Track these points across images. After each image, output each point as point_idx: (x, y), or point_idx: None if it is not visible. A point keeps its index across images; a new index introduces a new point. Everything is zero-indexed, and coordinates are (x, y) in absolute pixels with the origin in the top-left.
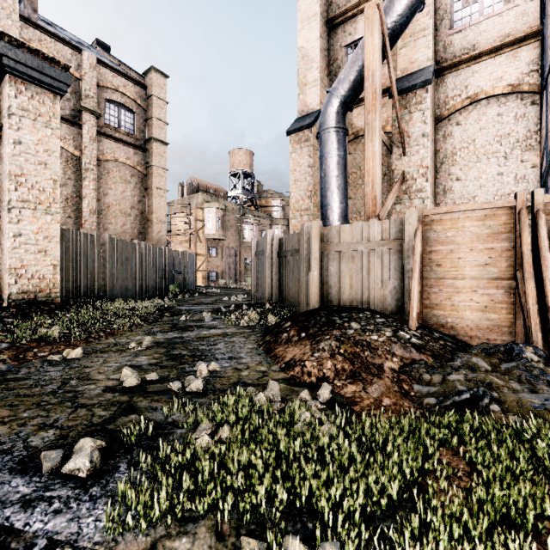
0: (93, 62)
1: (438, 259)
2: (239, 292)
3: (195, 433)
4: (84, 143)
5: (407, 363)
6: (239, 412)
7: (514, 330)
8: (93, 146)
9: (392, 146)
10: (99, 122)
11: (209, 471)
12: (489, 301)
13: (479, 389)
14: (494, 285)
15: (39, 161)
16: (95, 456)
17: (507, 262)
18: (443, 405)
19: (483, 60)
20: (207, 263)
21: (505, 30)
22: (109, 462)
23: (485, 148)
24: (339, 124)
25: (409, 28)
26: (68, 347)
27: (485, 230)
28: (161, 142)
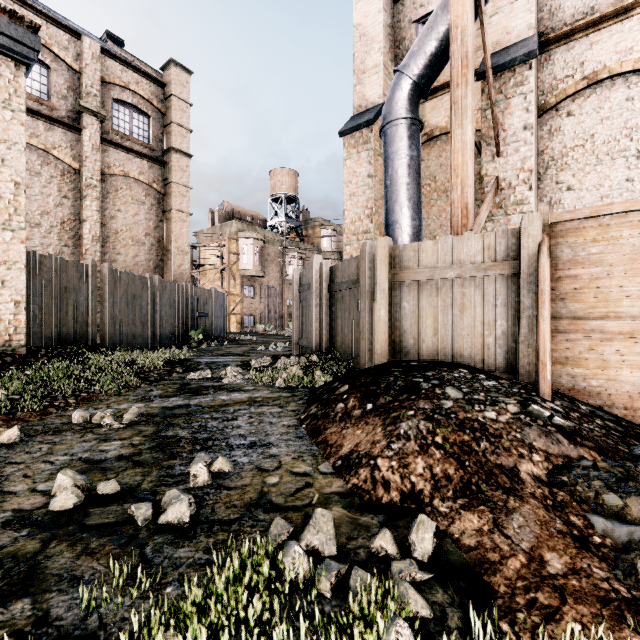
0: (96, 51)
1: (575, 288)
2: (279, 340)
3: None
4: (85, 152)
5: (560, 466)
6: (241, 620)
7: None
8: (96, 157)
9: (481, 144)
10: (104, 127)
11: None
12: None
13: None
14: None
15: None
16: None
17: None
18: None
19: (606, 26)
20: (242, 305)
21: None
22: None
23: (609, 145)
24: (411, 113)
25: None
26: (7, 423)
27: None
28: (183, 153)
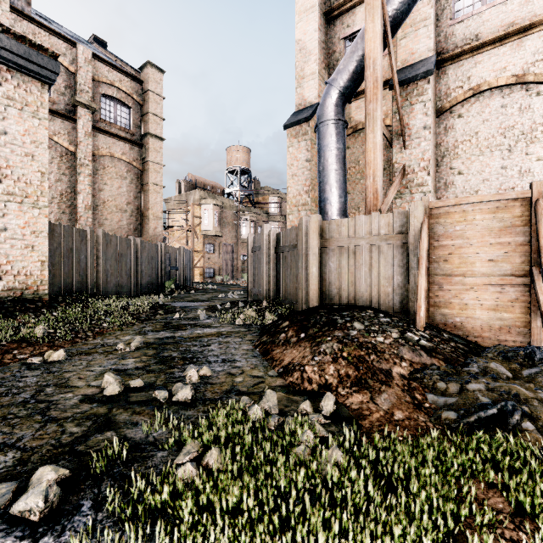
0: (88, 56)
1: (446, 254)
2: (236, 289)
3: (178, 457)
4: (79, 138)
5: (418, 369)
6: (230, 432)
7: (529, 330)
8: (88, 141)
9: (392, 139)
10: (94, 117)
11: (189, 516)
12: (501, 299)
13: (508, 403)
14: (507, 282)
15: (26, 153)
16: (52, 493)
17: (521, 257)
18: (466, 421)
19: (486, 50)
20: (204, 259)
21: (509, 19)
22: (71, 499)
23: (489, 141)
24: (338, 116)
25: (410, 18)
26: (51, 348)
27: (497, 223)
28: (158, 137)
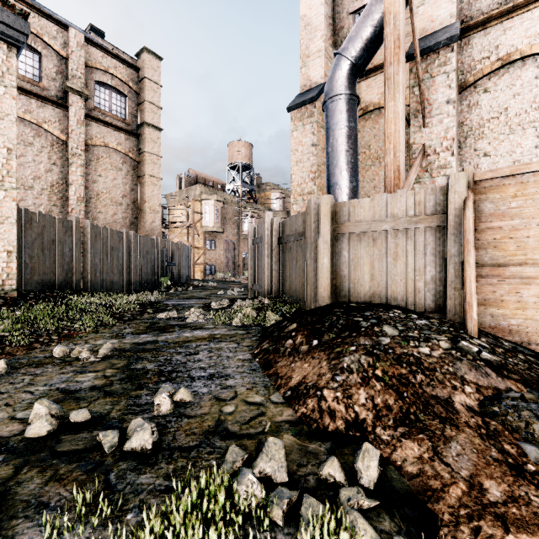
0: (80, 40)
1: (497, 238)
2: (236, 286)
3: None
4: (71, 126)
5: (490, 397)
6: None
7: None
8: (80, 130)
9: (410, 117)
10: (87, 105)
11: None
12: None
13: None
14: None
15: None
16: None
17: None
18: None
19: (517, 14)
20: (205, 256)
21: None
22: None
23: (520, 117)
24: (349, 90)
25: None
26: None
27: None
28: (155, 127)
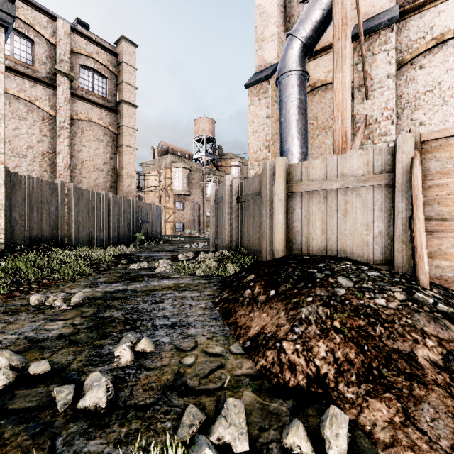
0: (67, 29)
1: (443, 195)
2: (201, 240)
3: None
4: (59, 103)
5: None
6: None
7: None
8: (67, 106)
9: (353, 90)
10: (73, 85)
11: None
12: None
13: None
14: None
15: None
16: None
17: None
18: None
19: None
20: (175, 215)
21: None
22: None
23: (453, 90)
24: (300, 67)
25: None
26: None
27: None
28: (131, 104)
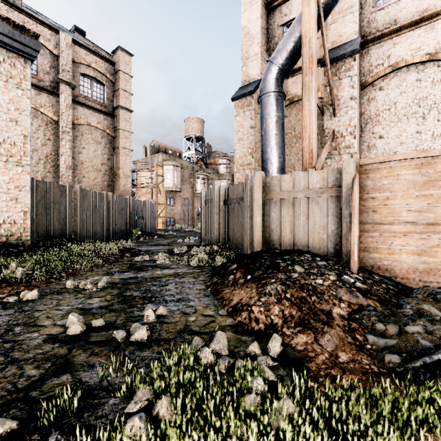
0: (69, 41)
1: (375, 205)
2: (192, 235)
3: (129, 406)
4: (61, 109)
5: (356, 310)
6: (181, 378)
7: None
8: (69, 112)
9: (323, 108)
10: (74, 92)
11: None
12: (425, 245)
13: None
14: (431, 230)
15: (11, 119)
16: None
17: None
18: (412, 366)
19: (403, 33)
20: (166, 210)
21: (423, 6)
22: None
23: (405, 109)
24: (278, 89)
25: (338, 6)
26: (27, 288)
27: (422, 178)
28: (127, 109)
